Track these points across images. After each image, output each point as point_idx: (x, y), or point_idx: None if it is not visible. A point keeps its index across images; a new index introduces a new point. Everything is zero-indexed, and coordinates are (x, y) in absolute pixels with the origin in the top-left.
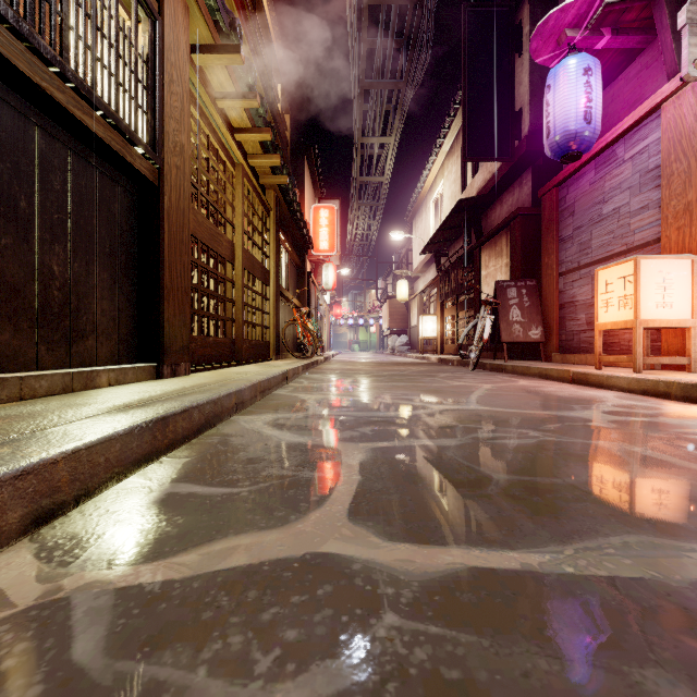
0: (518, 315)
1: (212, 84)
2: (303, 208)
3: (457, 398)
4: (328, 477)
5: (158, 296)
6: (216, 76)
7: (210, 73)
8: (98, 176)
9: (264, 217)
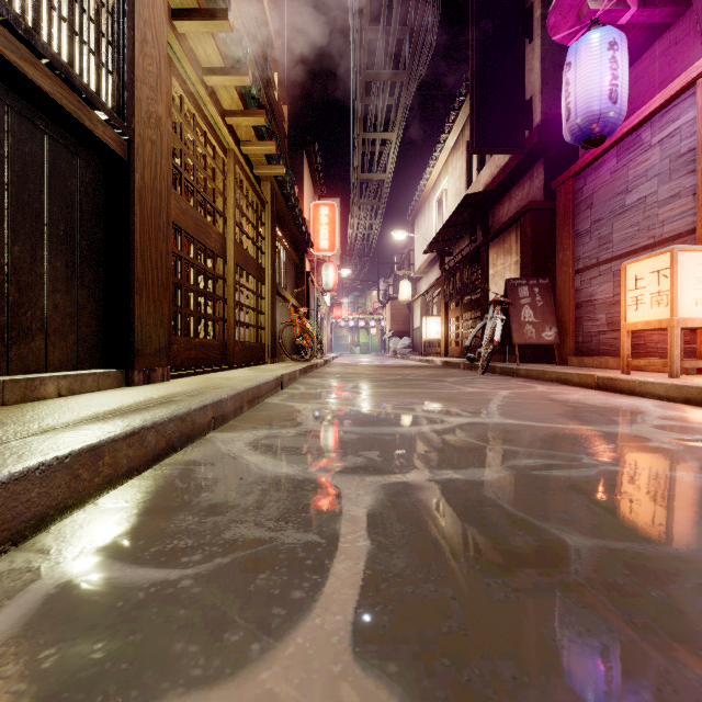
0: (531, 315)
1: (199, 57)
2: (302, 205)
3: (475, 407)
4: (321, 543)
5: (127, 290)
6: (202, 48)
7: (196, 44)
8: (49, 144)
9: (259, 210)
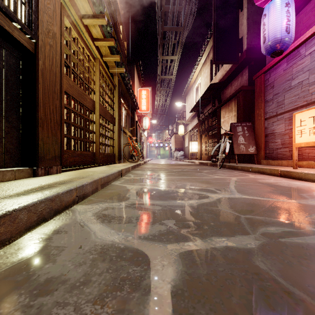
0: (243, 140)
1: (79, 9)
2: (134, 90)
3: (223, 187)
4: None
5: (35, 124)
6: (81, 4)
7: (78, 1)
8: None
9: (112, 89)
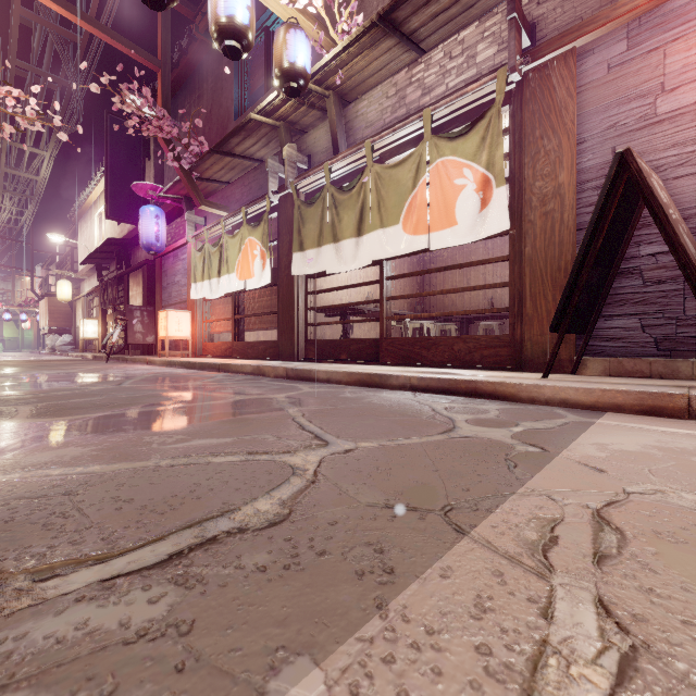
0: (141, 328)
1: None
2: None
3: (68, 370)
4: None
5: None
6: None
7: None
8: None
9: None
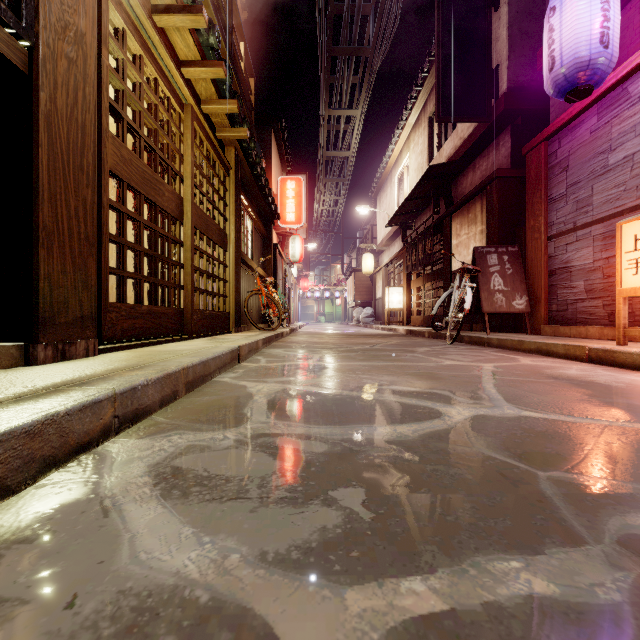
0: (500, 283)
1: None
2: (270, 180)
3: (469, 389)
4: None
5: (29, 241)
6: None
7: None
8: None
9: (222, 175)
